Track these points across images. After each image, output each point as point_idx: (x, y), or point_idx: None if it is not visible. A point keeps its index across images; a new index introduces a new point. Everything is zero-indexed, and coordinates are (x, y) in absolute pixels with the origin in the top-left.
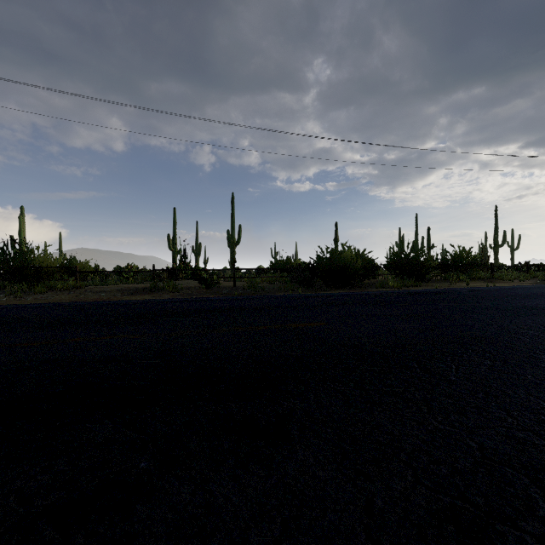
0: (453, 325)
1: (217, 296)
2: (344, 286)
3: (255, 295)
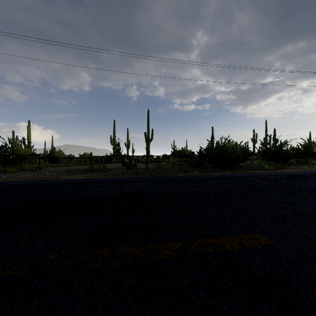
0: None
1: (131, 177)
2: (226, 168)
3: (161, 175)
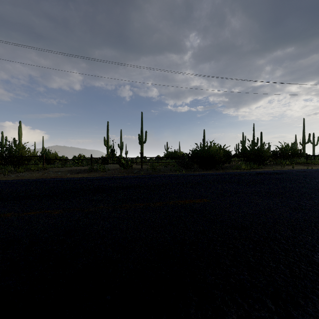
0: (316, 203)
1: (129, 175)
2: (211, 168)
3: (154, 174)
